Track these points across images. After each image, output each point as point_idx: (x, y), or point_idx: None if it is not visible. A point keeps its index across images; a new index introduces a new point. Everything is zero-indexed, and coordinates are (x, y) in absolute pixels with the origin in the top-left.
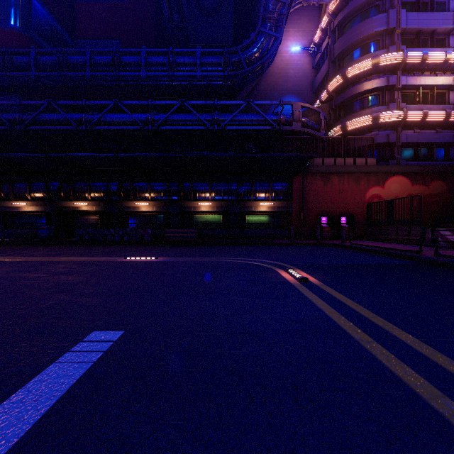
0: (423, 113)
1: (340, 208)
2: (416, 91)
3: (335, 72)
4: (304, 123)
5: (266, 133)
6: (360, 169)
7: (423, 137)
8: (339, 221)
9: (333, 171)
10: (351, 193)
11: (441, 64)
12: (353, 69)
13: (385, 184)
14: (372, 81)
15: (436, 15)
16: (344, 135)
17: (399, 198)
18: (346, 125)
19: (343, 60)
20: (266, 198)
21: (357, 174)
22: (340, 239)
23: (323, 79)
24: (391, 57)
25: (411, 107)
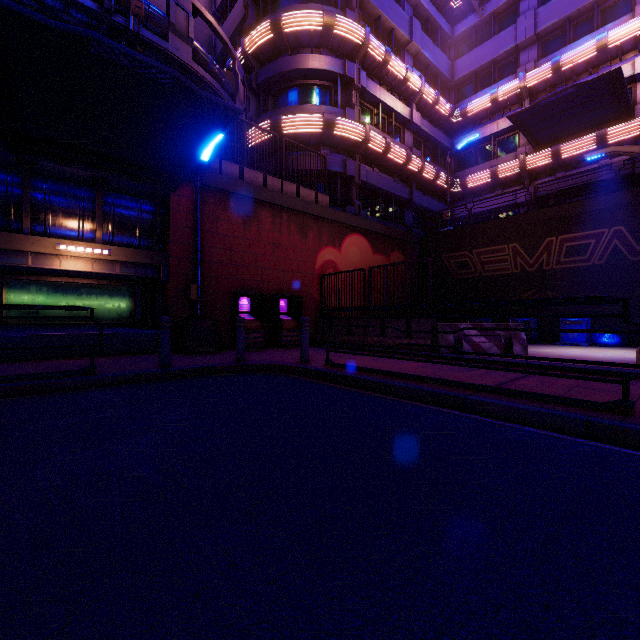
0: (387, 143)
1: (276, 282)
2: (373, 109)
3: (258, 22)
4: (200, 56)
5: (80, 26)
6: (308, 209)
7: (384, 183)
8: (275, 308)
9: (263, 199)
10: (294, 252)
11: (401, 82)
12: (293, 18)
13: (342, 245)
14: (323, 56)
15: (395, 8)
16: (275, 145)
17: (386, 265)
18: (281, 122)
19: (272, 5)
20: (85, 236)
21: (303, 217)
22: (278, 346)
23: (234, 37)
24: (350, 25)
25: (371, 128)
